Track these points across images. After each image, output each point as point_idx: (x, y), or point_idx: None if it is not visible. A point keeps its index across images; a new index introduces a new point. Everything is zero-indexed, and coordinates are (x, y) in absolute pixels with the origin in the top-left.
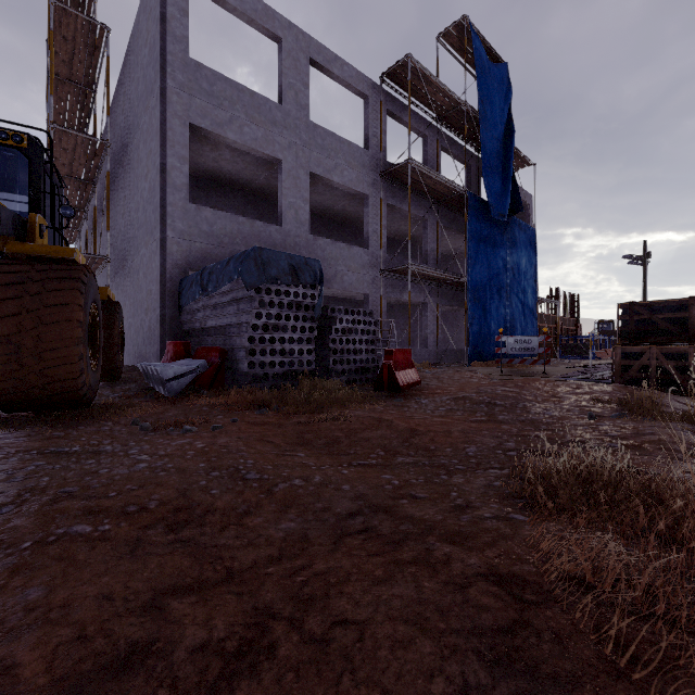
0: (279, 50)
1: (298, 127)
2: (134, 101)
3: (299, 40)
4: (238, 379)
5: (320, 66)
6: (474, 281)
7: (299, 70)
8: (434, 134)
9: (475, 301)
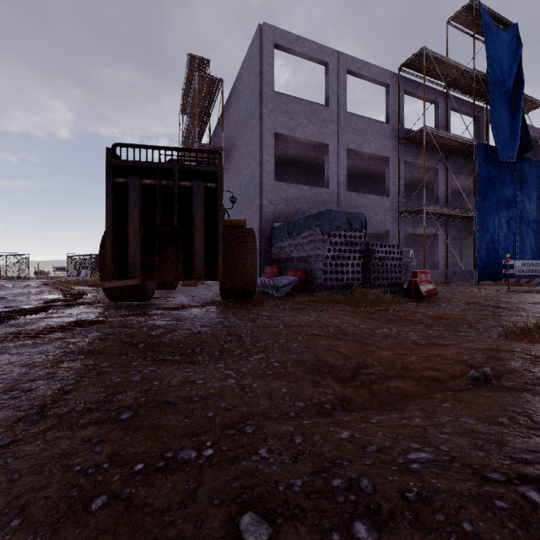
0: (326, 70)
1: (339, 119)
2: (237, 121)
3: (339, 60)
4: (315, 288)
5: (354, 73)
6: (482, 215)
7: (339, 80)
8: (445, 99)
9: (483, 231)
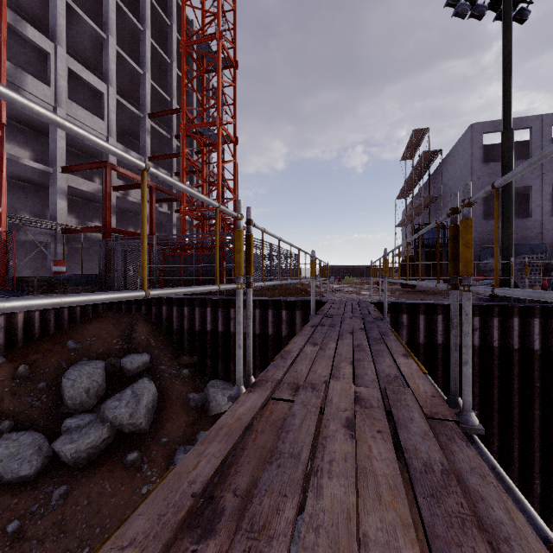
0: (530, 132)
1: (543, 165)
2: (453, 177)
3: (543, 120)
4: None
5: None
6: None
7: (543, 135)
8: None
9: None
